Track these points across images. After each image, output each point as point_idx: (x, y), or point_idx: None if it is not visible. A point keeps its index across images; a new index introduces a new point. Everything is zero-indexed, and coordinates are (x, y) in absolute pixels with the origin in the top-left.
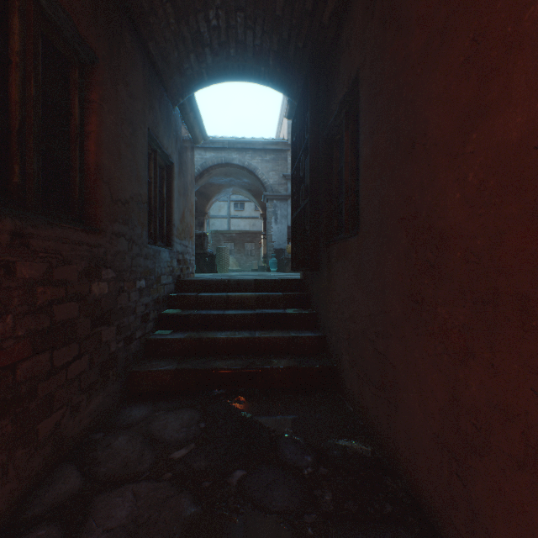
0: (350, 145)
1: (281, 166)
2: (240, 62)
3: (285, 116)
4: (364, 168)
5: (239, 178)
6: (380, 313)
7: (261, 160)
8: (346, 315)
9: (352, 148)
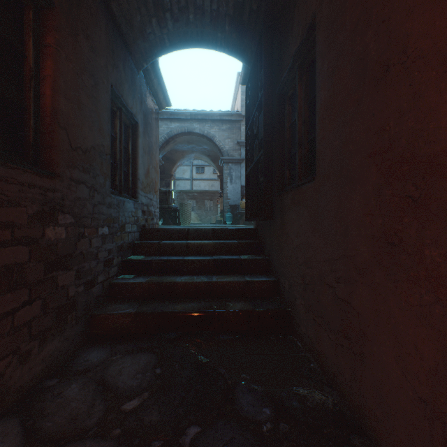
0: (303, 96)
1: (235, 135)
2: (199, 28)
3: (239, 82)
4: (321, 111)
5: (200, 145)
6: (341, 258)
7: (218, 129)
8: (301, 260)
9: (306, 99)
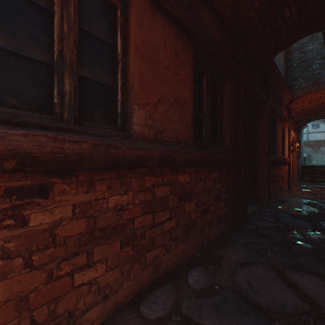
0: None
1: None
2: (320, 118)
3: None
4: None
5: None
6: None
7: None
8: None
9: None
